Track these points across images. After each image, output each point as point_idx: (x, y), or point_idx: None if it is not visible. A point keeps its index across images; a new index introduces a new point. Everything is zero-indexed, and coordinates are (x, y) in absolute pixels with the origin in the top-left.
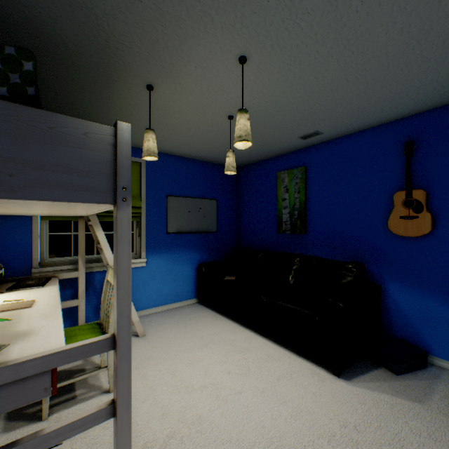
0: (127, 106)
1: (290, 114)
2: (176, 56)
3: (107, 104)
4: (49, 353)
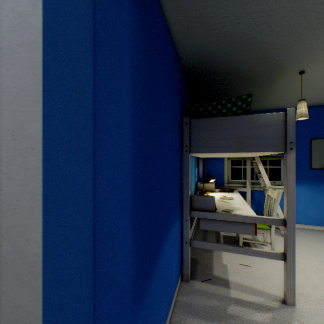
0: (281, 87)
1: None
2: None
3: (267, 91)
4: (254, 216)
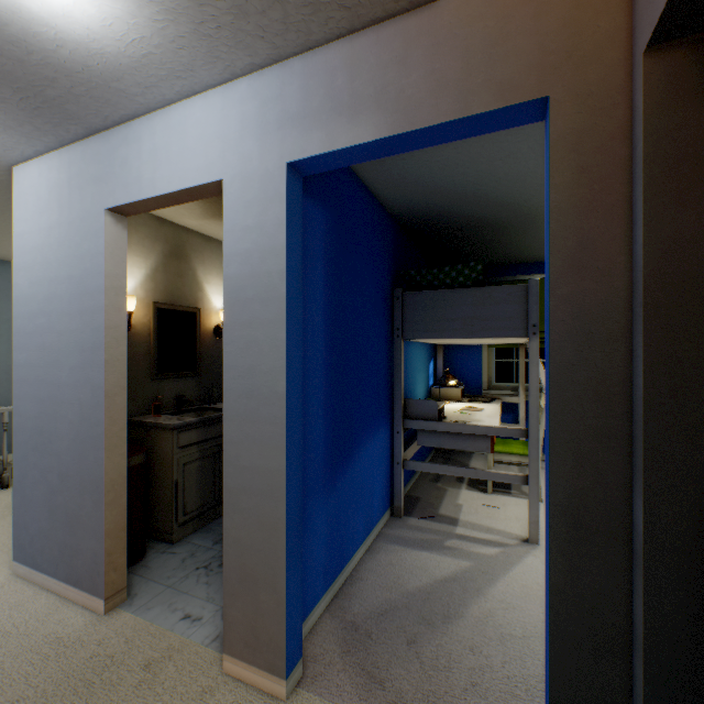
0: None
1: None
2: None
3: (539, 237)
4: (488, 426)
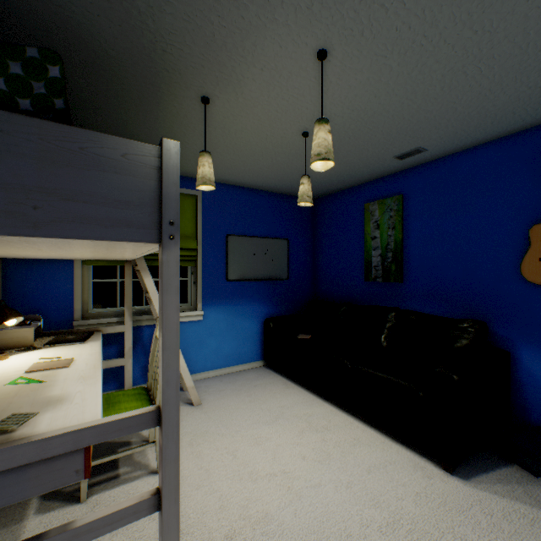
0: (179, 126)
1: (384, 125)
2: (236, 56)
3: (156, 124)
4: (80, 428)
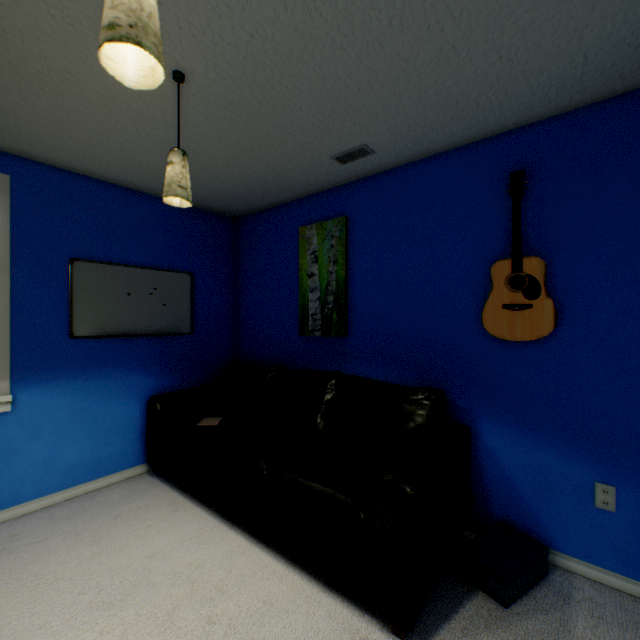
0: None
1: (311, 87)
2: None
3: None
4: None
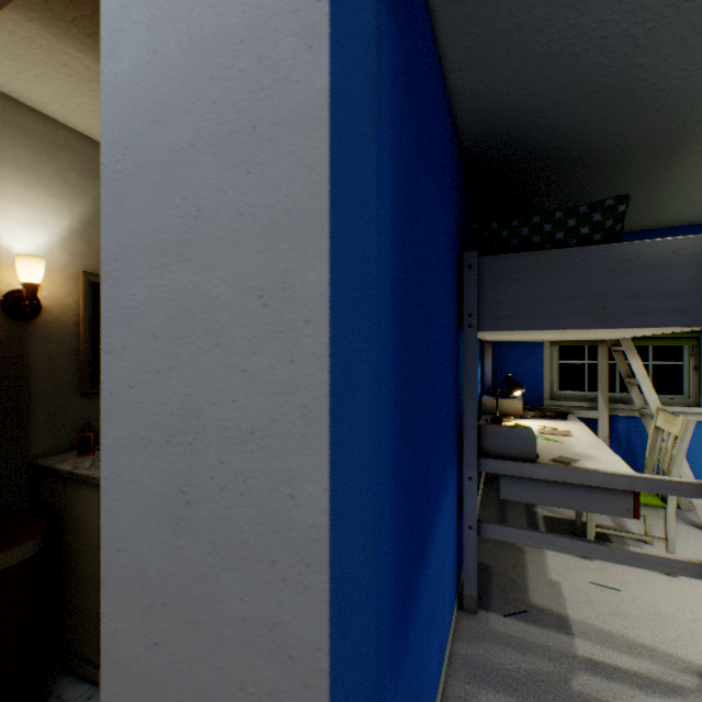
0: (689, 177)
1: None
2: None
3: (655, 186)
4: (633, 475)
